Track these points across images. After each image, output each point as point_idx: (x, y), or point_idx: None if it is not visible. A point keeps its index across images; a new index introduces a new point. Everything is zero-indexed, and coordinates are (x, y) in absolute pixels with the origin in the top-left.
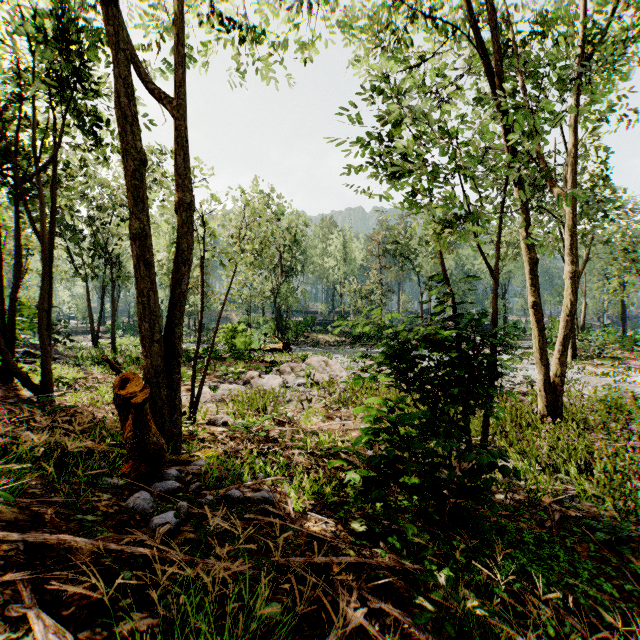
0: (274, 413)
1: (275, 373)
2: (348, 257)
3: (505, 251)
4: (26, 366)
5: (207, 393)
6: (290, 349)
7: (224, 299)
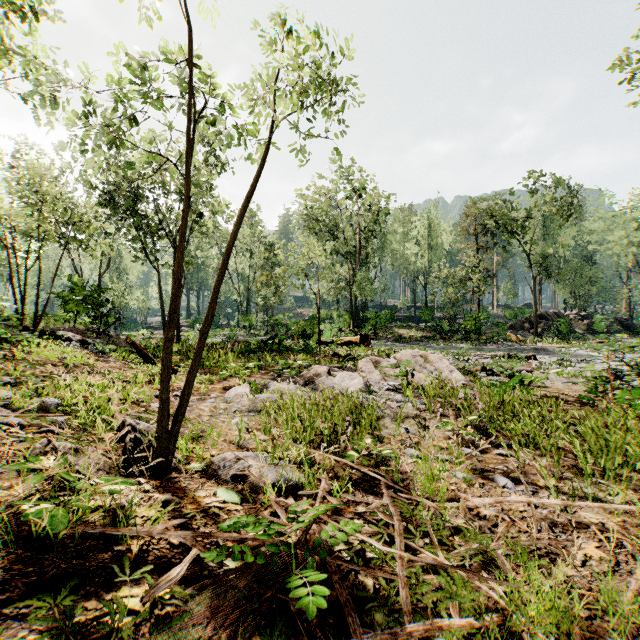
0: (352, 452)
1: (351, 370)
2: (434, 241)
3: None
4: (1, 345)
5: (245, 396)
6: (369, 343)
7: (246, 201)
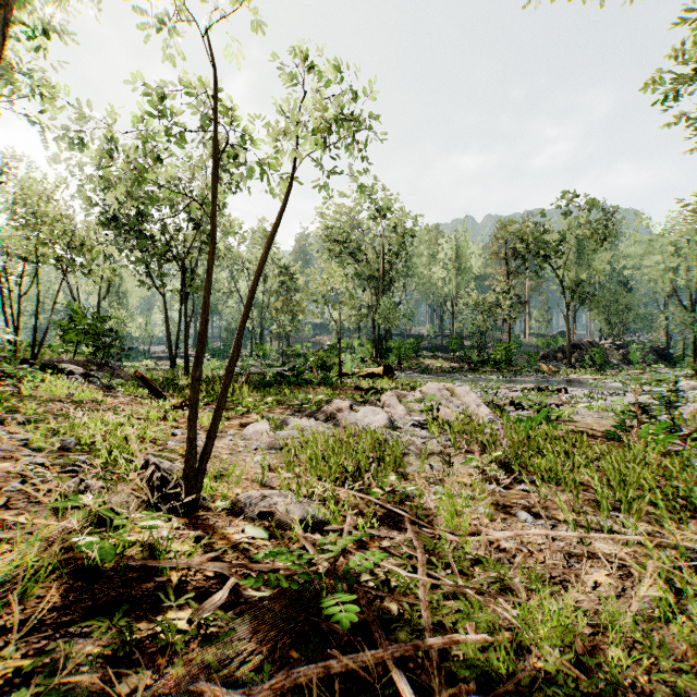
0: (377, 489)
1: (374, 404)
2: (462, 264)
3: (695, 244)
4: (4, 380)
5: (264, 433)
6: (393, 374)
7: (270, 239)
